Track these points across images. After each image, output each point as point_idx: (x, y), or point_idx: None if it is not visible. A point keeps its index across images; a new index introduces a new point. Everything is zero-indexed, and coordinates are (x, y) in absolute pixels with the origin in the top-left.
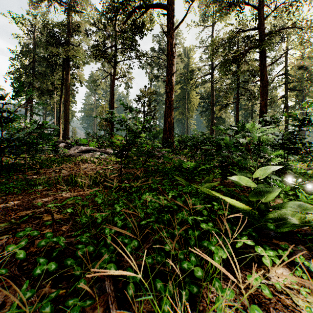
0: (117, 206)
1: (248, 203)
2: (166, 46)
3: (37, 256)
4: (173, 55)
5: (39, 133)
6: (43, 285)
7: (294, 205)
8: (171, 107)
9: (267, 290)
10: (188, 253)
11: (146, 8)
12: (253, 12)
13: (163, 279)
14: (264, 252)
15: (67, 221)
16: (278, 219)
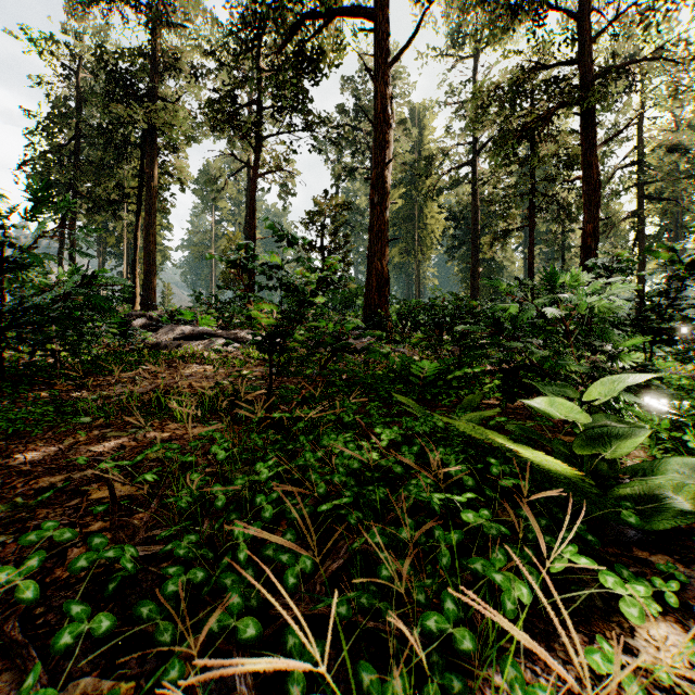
0: (262, 466)
1: (570, 459)
2: (370, 102)
3: (70, 591)
4: (388, 120)
5: (87, 297)
6: (81, 670)
7: (683, 465)
8: (383, 238)
9: (637, 686)
10: (435, 587)
11: (327, 17)
12: (566, 25)
13: (375, 653)
14: (624, 586)
15: (146, 502)
16: (641, 499)
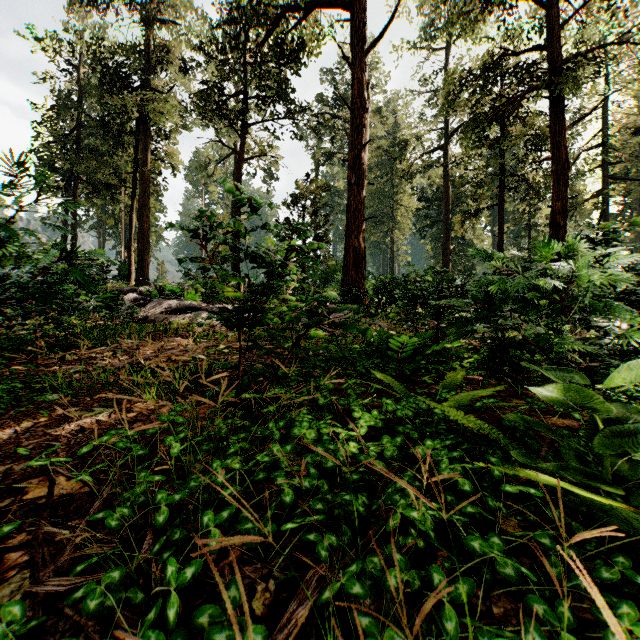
0: (218, 466)
1: (579, 454)
2: (348, 91)
3: None
4: (365, 105)
5: (64, 271)
6: None
7: None
8: (360, 217)
9: None
10: None
11: (307, 8)
12: (534, 13)
13: None
14: None
15: (88, 504)
16: None
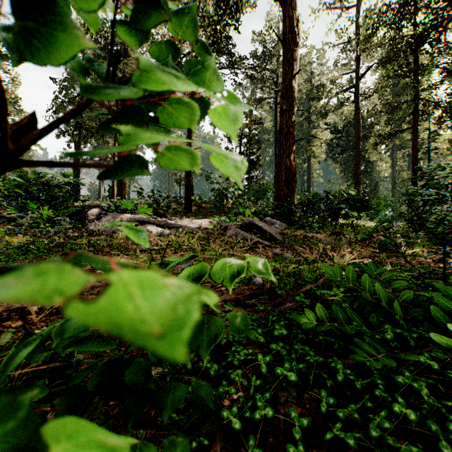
0: None
1: None
2: (275, 48)
3: None
4: (295, 39)
5: None
6: None
7: None
8: (291, 139)
9: None
10: None
11: None
12: None
13: None
14: None
15: None
16: None
